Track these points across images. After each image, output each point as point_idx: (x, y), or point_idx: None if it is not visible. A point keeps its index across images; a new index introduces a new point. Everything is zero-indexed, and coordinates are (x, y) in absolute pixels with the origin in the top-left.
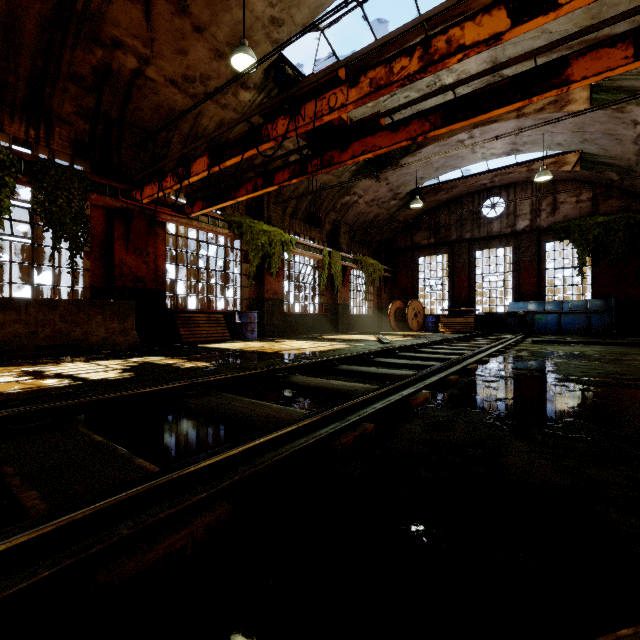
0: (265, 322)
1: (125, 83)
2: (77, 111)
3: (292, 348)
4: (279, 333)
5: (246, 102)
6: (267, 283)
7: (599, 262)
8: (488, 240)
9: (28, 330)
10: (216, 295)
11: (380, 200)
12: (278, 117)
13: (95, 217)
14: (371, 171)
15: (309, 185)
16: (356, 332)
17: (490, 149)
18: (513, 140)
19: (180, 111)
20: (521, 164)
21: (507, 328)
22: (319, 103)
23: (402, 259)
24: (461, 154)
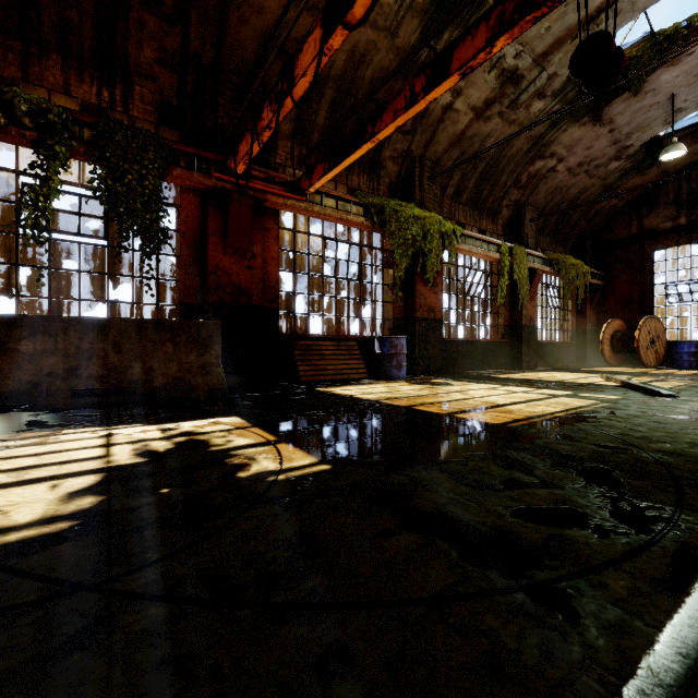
0: (416, 353)
1: (217, 1)
2: (160, 58)
3: (478, 403)
4: (436, 369)
5: (390, 5)
6: (419, 296)
7: None
8: None
9: (67, 366)
10: (348, 314)
11: (592, 163)
12: None
13: (186, 208)
14: (586, 110)
15: (481, 147)
16: (548, 367)
17: None
18: None
19: (295, 40)
20: None
21: None
22: None
23: (621, 256)
24: None
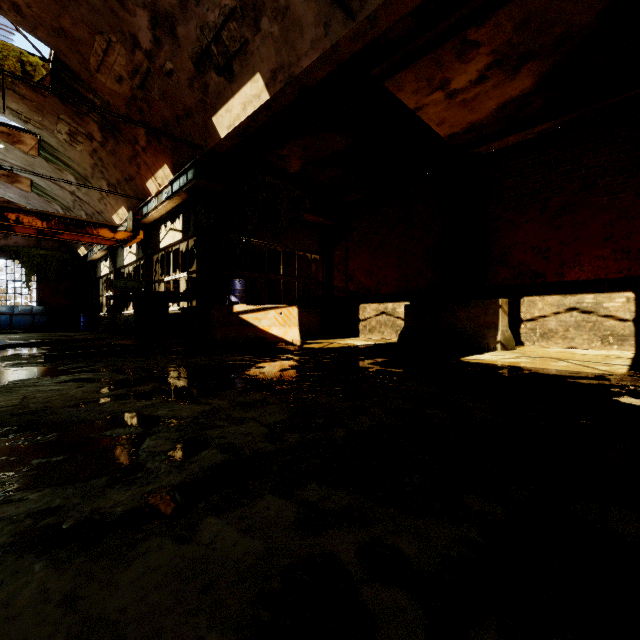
0: None
1: None
2: None
3: None
4: None
5: None
6: None
7: (42, 280)
8: None
9: None
10: None
11: None
12: None
13: None
14: None
15: None
16: None
17: None
18: None
19: None
20: None
21: None
22: None
23: None
24: None
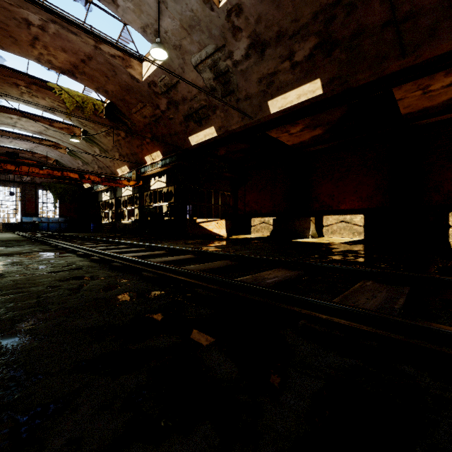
0: None
1: None
2: None
3: None
4: None
5: None
6: None
7: (62, 202)
8: (6, 182)
9: None
10: None
11: None
12: (8, 163)
13: None
14: None
15: None
16: None
17: (20, 145)
18: (33, 147)
19: None
20: (29, 151)
21: (18, 230)
22: (28, 168)
23: None
24: (3, 141)
